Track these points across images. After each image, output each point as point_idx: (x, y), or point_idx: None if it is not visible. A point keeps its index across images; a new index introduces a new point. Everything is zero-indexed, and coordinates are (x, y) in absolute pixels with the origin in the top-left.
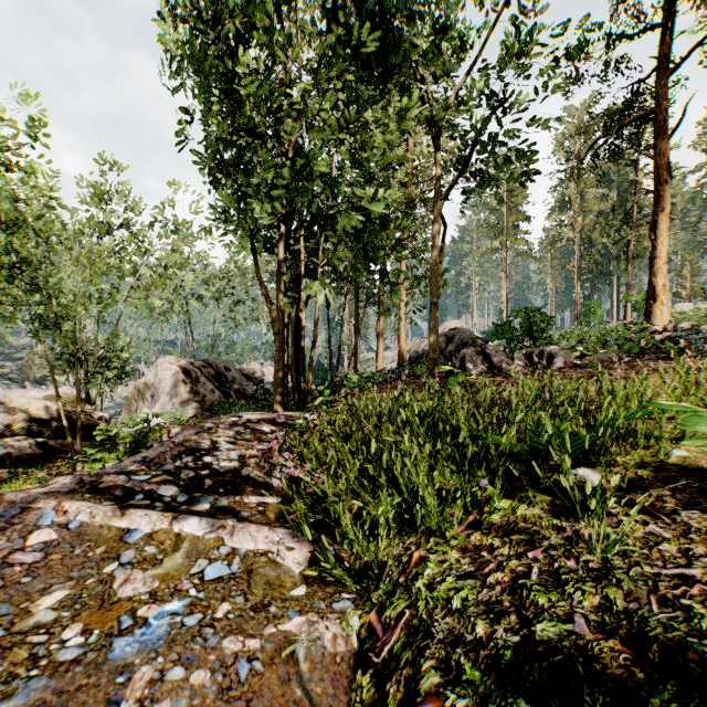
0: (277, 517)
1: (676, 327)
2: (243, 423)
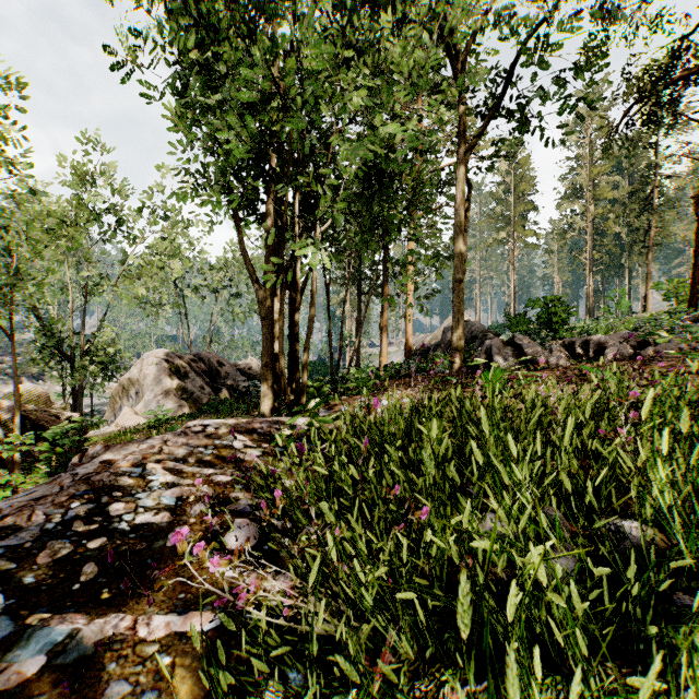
0: (196, 694)
1: None
2: (207, 436)
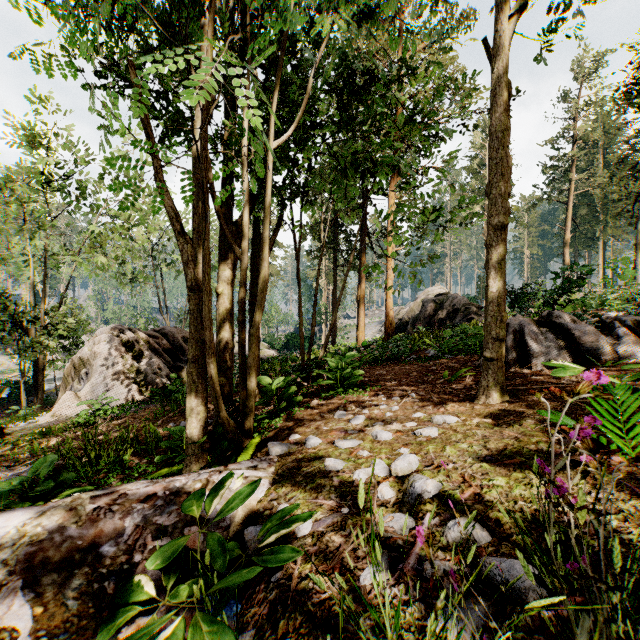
0: None
1: None
2: None
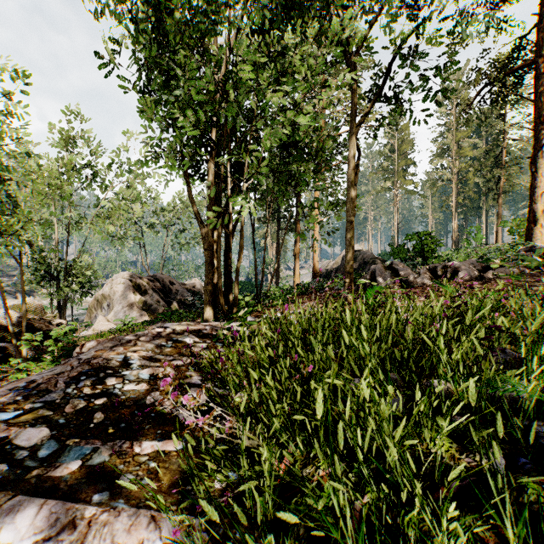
0: (173, 481)
1: None
2: (167, 334)
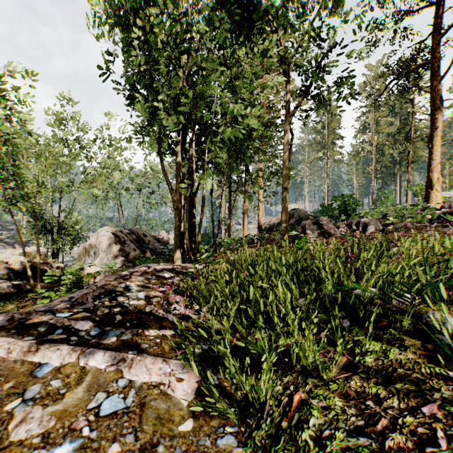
0: (171, 348)
1: (450, 205)
2: (151, 271)
